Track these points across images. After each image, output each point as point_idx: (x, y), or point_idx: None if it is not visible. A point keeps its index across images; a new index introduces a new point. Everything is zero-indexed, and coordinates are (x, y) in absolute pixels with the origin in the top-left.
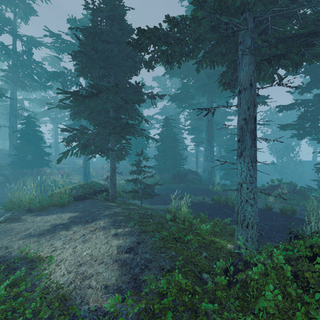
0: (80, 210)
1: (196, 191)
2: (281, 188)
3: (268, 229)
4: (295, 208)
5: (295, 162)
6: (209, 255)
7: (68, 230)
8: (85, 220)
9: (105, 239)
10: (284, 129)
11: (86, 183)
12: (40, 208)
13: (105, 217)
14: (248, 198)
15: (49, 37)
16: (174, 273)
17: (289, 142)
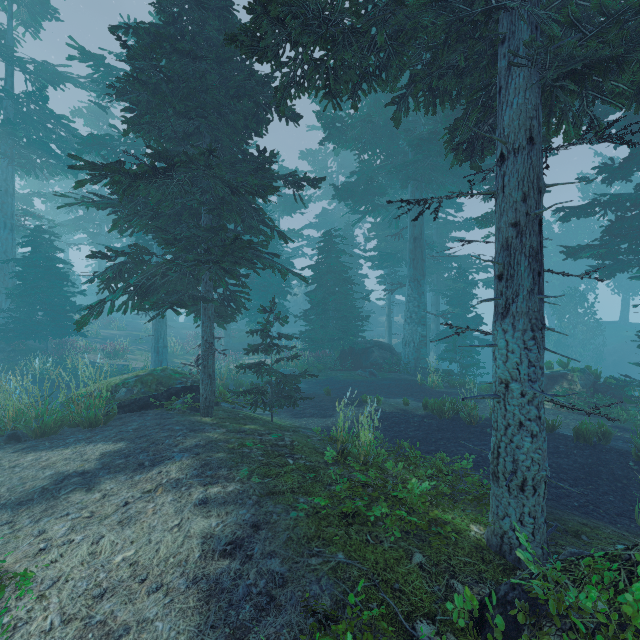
0: (129, 437)
1: (390, 387)
2: (569, 381)
3: (553, 476)
4: (607, 428)
5: (588, 325)
6: (430, 561)
7: (92, 491)
8: (136, 463)
9: (176, 515)
10: (575, 256)
11: (152, 372)
12: (39, 431)
13: (185, 454)
14: (524, 419)
15: (79, 61)
16: (343, 626)
17: (574, 284)
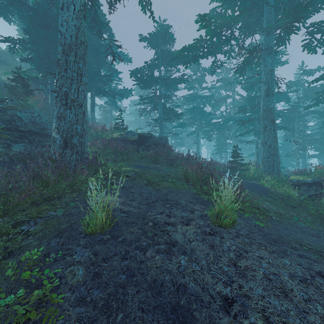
0: None
1: None
2: None
3: None
4: None
5: None
6: None
7: None
8: None
9: None
10: None
11: None
12: None
13: None
14: None
15: None
16: None
17: None
